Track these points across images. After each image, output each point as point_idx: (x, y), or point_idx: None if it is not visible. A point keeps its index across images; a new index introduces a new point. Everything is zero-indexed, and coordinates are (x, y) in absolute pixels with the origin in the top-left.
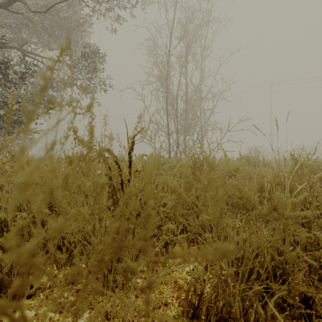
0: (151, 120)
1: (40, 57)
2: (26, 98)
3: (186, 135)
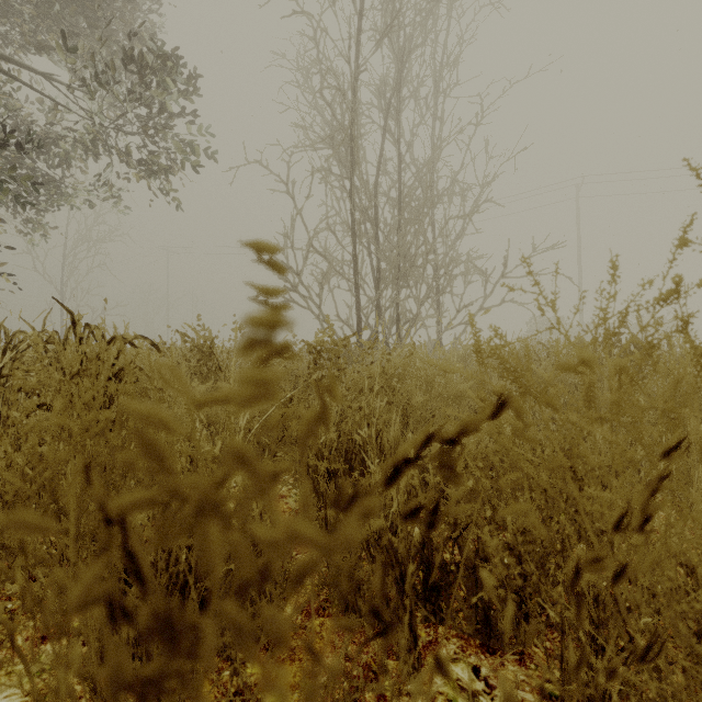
0: (311, 246)
1: None
2: None
3: (402, 286)
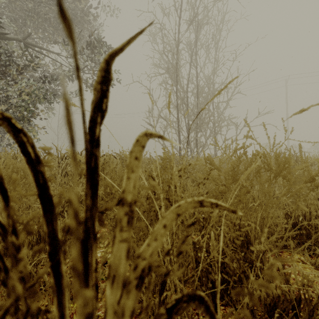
0: (159, 115)
1: (43, 50)
2: (26, 91)
3: (198, 131)
